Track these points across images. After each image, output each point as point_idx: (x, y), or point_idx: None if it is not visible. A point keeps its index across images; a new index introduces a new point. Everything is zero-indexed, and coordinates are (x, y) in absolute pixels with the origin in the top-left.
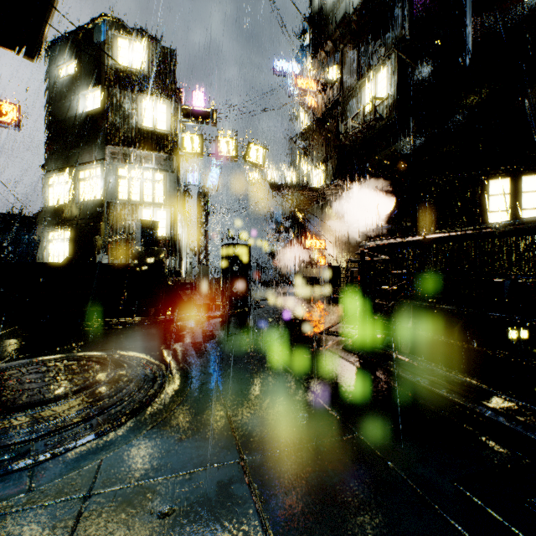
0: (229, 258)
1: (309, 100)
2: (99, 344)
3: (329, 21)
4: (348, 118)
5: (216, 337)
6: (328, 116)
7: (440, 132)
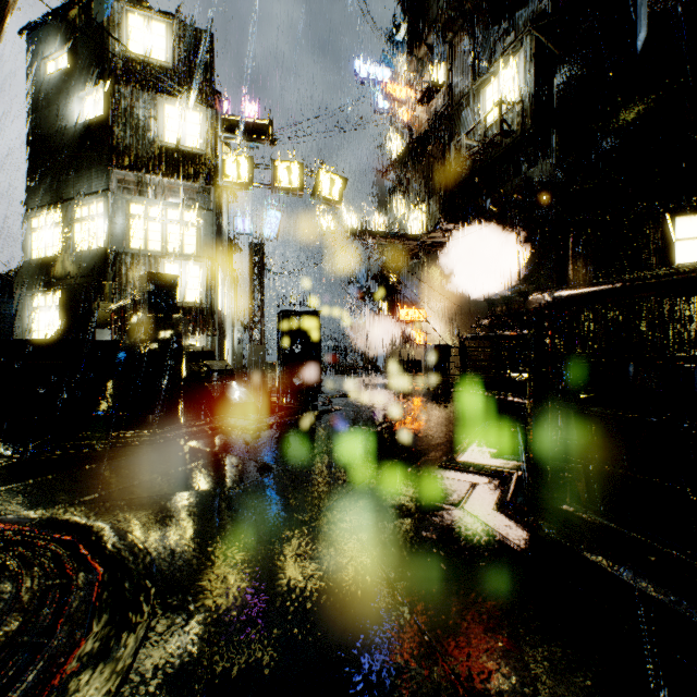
0: (287, 332)
1: (404, 113)
2: (9, 498)
3: (433, 0)
4: (461, 135)
5: (248, 476)
6: (431, 136)
7: (598, 150)
